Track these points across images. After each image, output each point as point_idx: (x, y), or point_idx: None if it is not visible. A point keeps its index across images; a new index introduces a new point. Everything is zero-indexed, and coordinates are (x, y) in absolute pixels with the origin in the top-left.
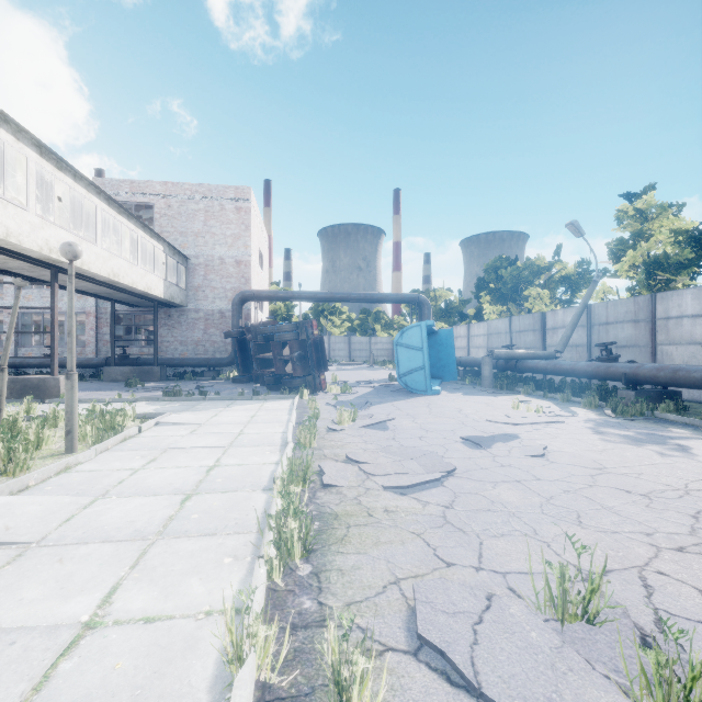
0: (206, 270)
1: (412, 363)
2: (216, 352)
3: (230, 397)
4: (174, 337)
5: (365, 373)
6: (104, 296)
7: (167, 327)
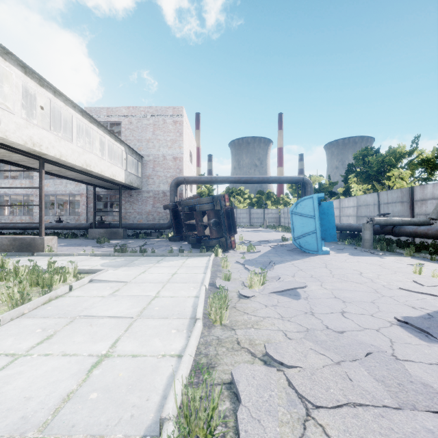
0: (154, 164)
1: (305, 228)
2: (160, 219)
3: (162, 254)
4: (134, 209)
5: (262, 234)
6: (87, 182)
7: (129, 203)
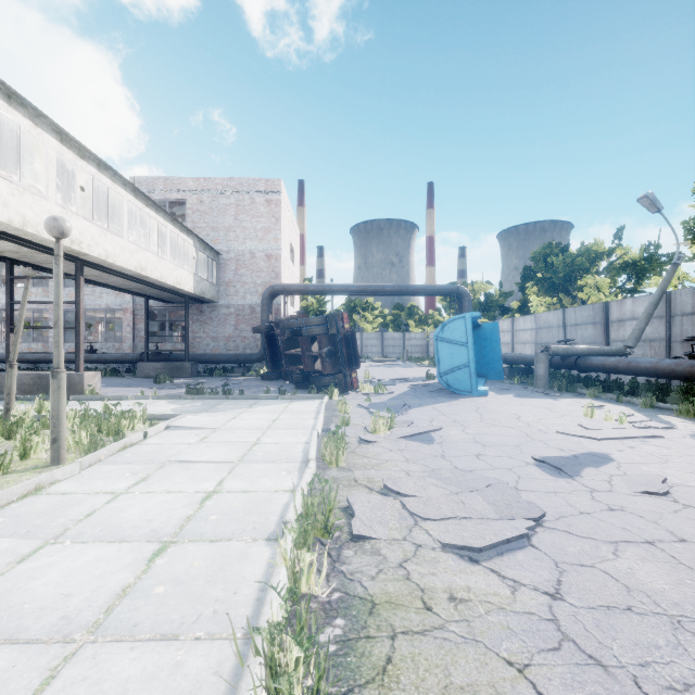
0: (237, 265)
1: (455, 360)
2: (247, 348)
3: (255, 396)
4: (206, 333)
5: (399, 370)
6: (137, 292)
7: (199, 323)
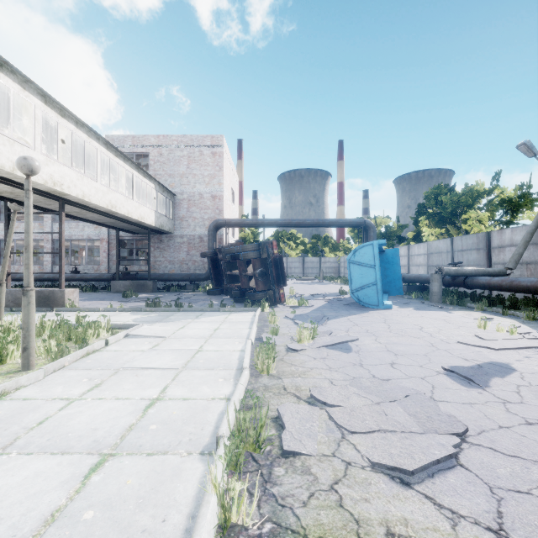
0: (189, 204)
1: (365, 279)
2: (196, 269)
3: (201, 308)
4: (165, 257)
5: (317, 287)
6: (110, 225)
7: (159, 249)
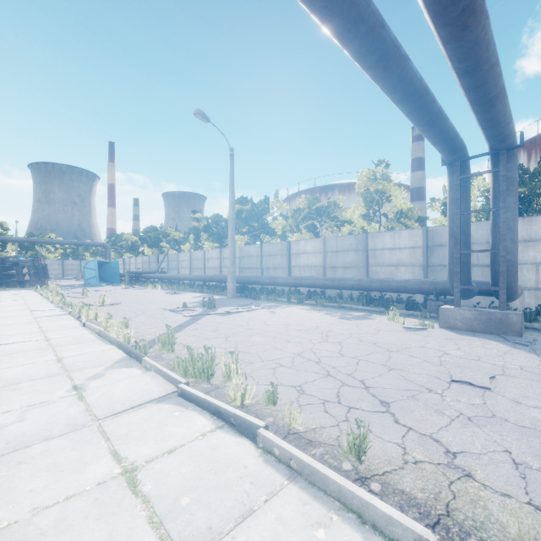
0: None
1: (91, 275)
2: None
3: None
4: None
5: (73, 282)
6: None
7: None
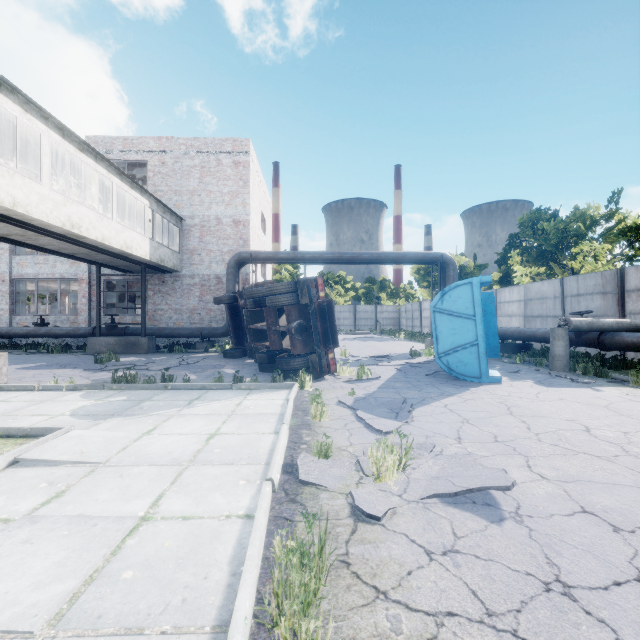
0: (202, 231)
1: (458, 337)
2: (212, 321)
3: (202, 385)
4: (169, 304)
5: (376, 344)
6: (85, 258)
7: (161, 294)
